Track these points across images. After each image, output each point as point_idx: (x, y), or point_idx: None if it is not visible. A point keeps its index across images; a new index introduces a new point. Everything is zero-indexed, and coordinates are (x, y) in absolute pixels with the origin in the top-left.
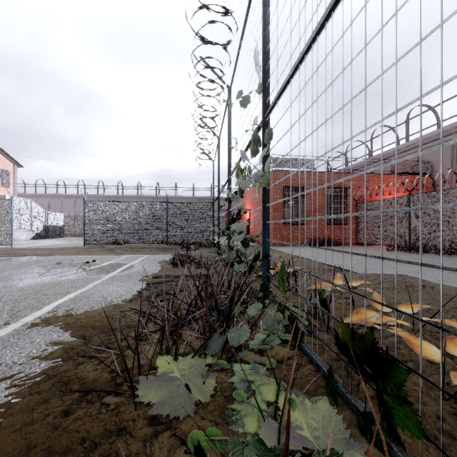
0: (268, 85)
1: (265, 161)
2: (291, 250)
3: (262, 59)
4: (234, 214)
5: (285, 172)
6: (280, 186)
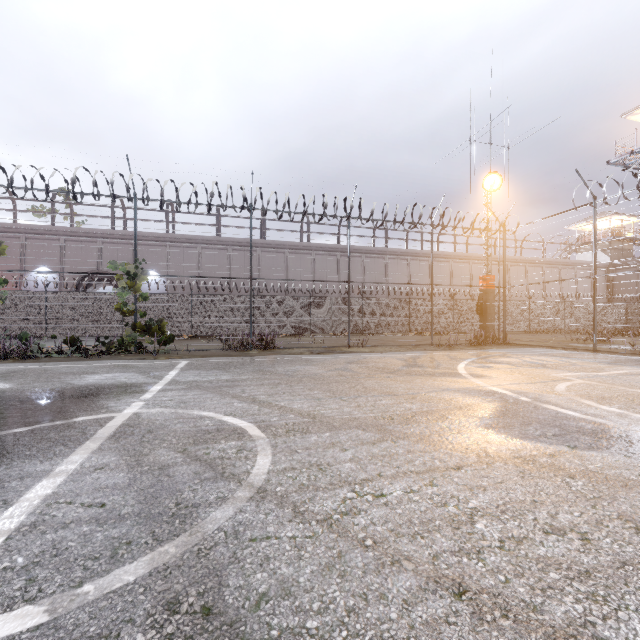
0: None
1: None
2: None
3: None
4: None
5: None
6: None
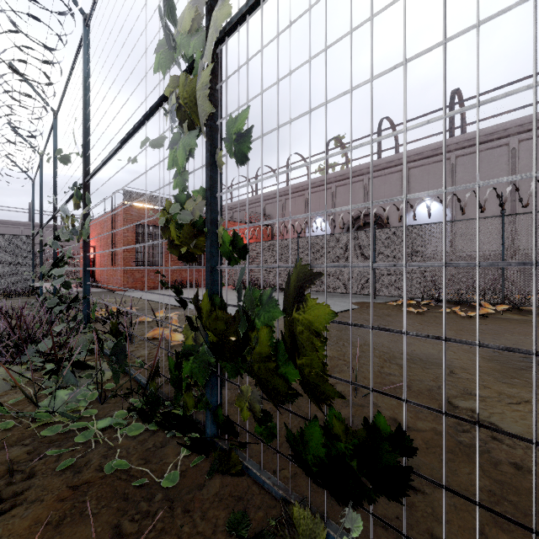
0: (89, 155)
1: (86, 218)
2: (143, 294)
3: (83, 132)
4: (58, 259)
5: (140, 208)
6: (132, 222)
